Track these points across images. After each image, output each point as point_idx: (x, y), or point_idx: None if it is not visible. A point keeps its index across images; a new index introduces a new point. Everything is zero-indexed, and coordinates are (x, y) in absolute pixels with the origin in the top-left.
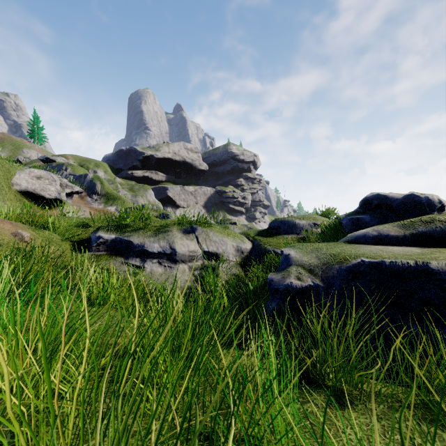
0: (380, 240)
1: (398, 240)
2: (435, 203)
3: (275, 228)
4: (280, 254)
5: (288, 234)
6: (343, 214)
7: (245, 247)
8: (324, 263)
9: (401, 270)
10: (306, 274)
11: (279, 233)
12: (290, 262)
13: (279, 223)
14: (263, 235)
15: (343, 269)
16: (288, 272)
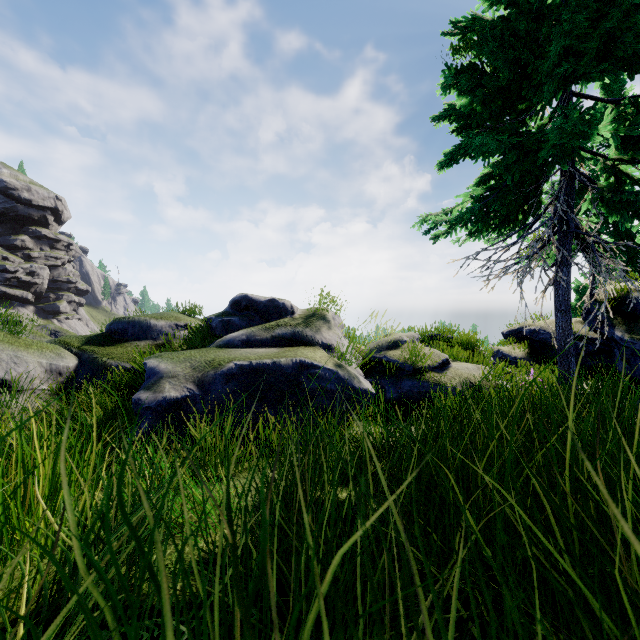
0: (249, 343)
1: (263, 342)
2: (289, 308)
3: (119, 333)
4: (130, 368)
5: (141, 340)
6: (212, 315)
7: (66, 364)
8: (200, 371)
9: (263, 369)
10: (182, 385)
11: (126, 340)
12: (161, 375)
13: (126, 324)
14: (99, 343)
15: (219, 374)
16: (161, 386)
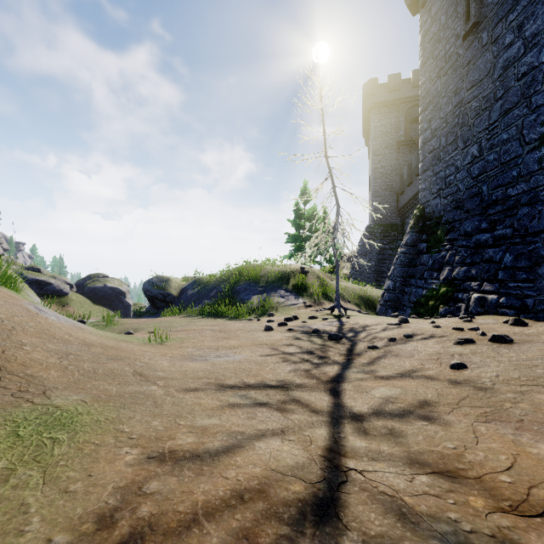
0: None
1: None
2: None
3: None
4: None
5: None
6: None
7: None
8: None
9: None
10: None
11: None
12: None
13: None
14: None
15: None
16: None
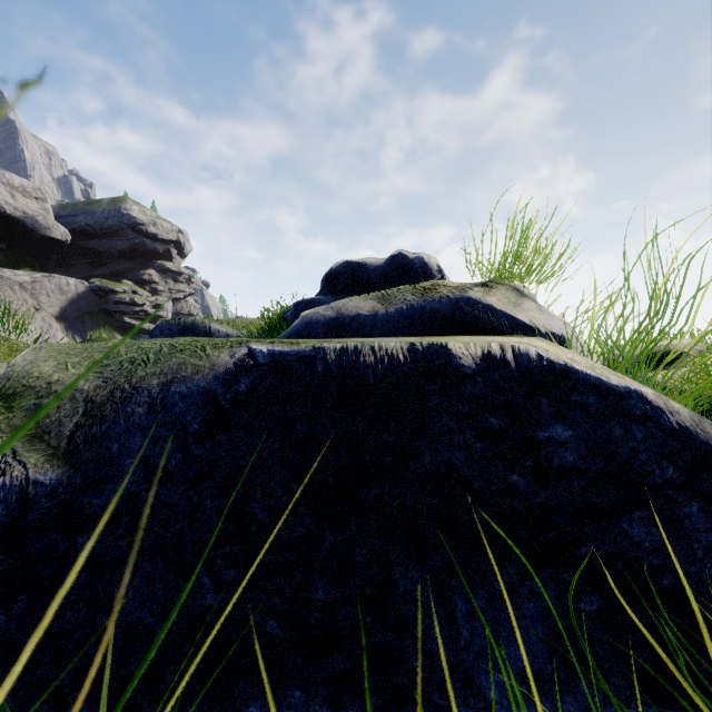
0: (341, 327)
1: (376, 326)
2: (433, 270)
3: None
4: None
5: None
6: None
7: None
8: (110, 377)
9: (372, 378)
10: None
11: None
12: None
13: (175, 329)
14: None
15: (178, 392)
16: None
